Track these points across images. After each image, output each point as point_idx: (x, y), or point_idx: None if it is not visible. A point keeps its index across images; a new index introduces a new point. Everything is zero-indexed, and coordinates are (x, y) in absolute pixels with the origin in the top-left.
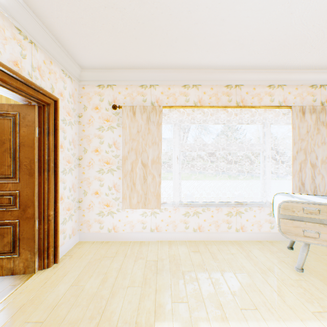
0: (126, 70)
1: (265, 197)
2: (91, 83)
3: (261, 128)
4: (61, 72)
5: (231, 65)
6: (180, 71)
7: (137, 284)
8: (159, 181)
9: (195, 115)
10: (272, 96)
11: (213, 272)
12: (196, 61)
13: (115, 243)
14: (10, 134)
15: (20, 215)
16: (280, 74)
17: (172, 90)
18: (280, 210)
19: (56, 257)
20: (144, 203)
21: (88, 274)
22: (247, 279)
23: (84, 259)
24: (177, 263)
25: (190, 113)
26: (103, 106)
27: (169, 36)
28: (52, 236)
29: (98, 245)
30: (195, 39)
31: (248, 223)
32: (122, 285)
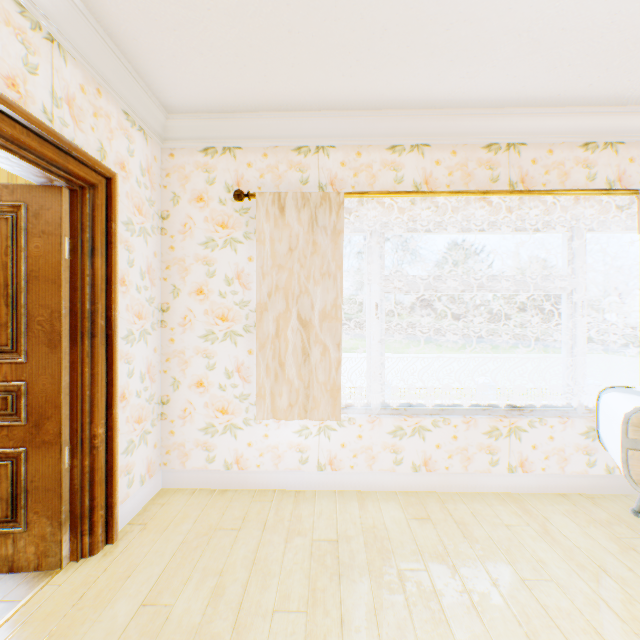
0: (265, 113)
1: (575, 395)
2: (188, 144)
3: (565, 240)
4: (122, 116)
5: (501, 96)
6: (383, 113)
7: (296, 606)
8: (336, 359)
9: (417, 212)
10: (592, 167)
11: (472, 575)
12: (423, 87)
13: (240, 496)
14: (7, 252)
15: (28, 436)
16: (612, 117)
17: (366, 157)
18: (629, 429)
19: (110, 530)
20: (303, 407)
21: (180, 573)
22: (557, 598)
23: (171, 535)
24: (382, 548)
25: (405, 208)
26: (215, 193)
27: (367, 23)
28: (102, 483)
29: (203, 499)
30: (428, 28)
31: (536, 454)
32: (260, 608)
